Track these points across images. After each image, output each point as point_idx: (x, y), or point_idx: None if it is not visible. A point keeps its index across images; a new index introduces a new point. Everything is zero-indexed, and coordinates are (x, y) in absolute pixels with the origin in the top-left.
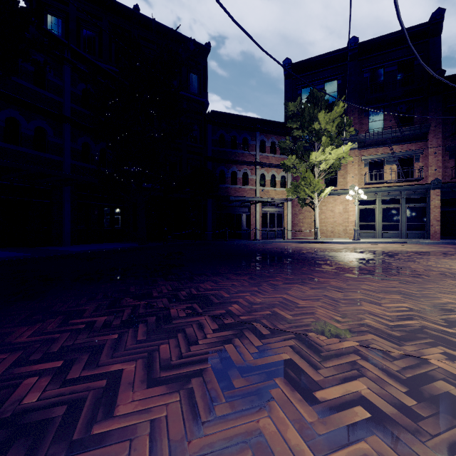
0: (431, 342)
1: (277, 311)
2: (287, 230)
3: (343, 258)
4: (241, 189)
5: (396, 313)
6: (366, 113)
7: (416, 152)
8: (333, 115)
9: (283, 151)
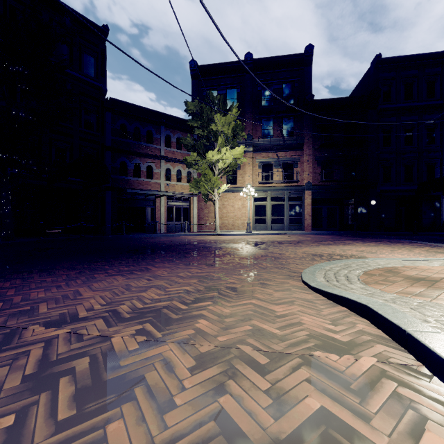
0: (148, 320)
1: (42, 305)
2: (193, 223)
3: (214, 248)
4: (145, 182)
5: (166, 296)
6: (260, 121)
7: (295, 159)
8: (228, 119)
9: (186, 147)
